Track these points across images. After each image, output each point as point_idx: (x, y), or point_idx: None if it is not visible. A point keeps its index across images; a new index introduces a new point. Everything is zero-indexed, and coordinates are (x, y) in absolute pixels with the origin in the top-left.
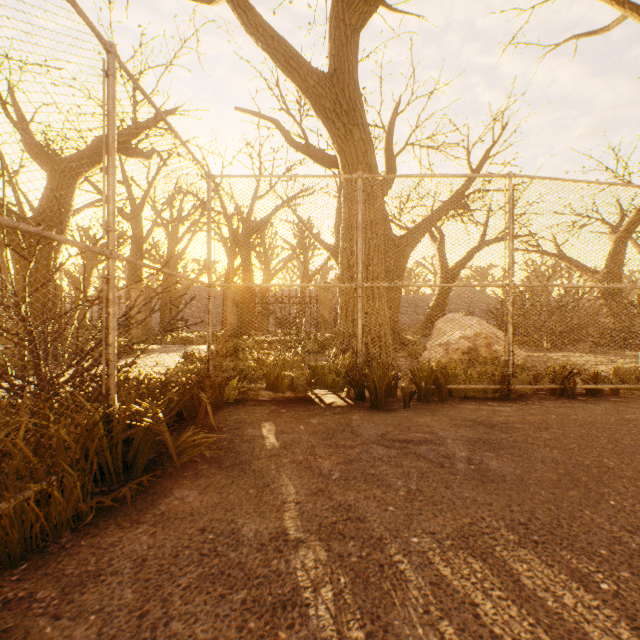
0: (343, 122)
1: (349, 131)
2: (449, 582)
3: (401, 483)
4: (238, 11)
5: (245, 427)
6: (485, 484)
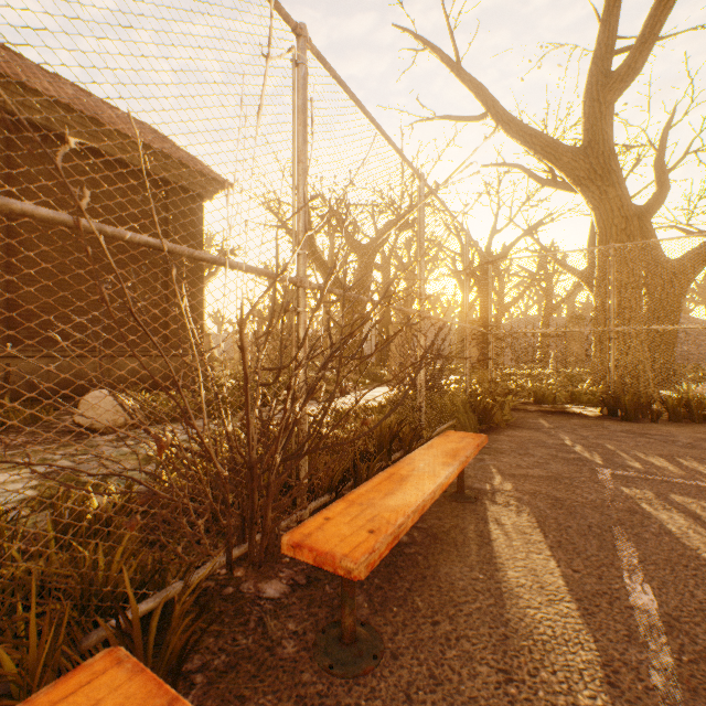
0: (597, 185)
1: (603, 192)
2: (644, 459)
3: (632, 443)
4: (502, 125)
5: (526, 419)
6: (690, 449)
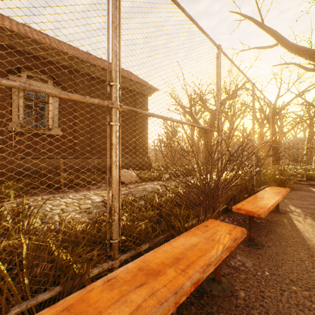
0: None
1: None
2: None
3: None
4: (286, 48)
5: (302, 187)
6: None
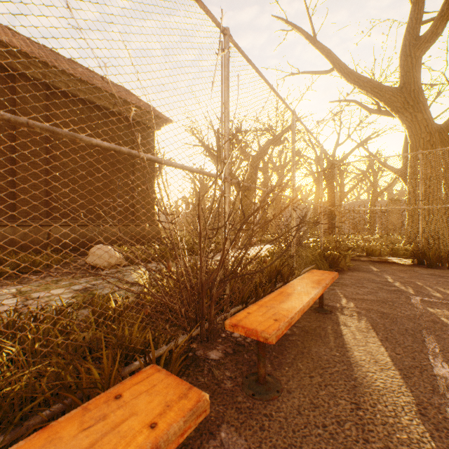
0: (409, 112)
1: (413, 116)
2: (443, 291)
3: (434, 281)
4: (343, 75)
5: (361, 265)
6: None
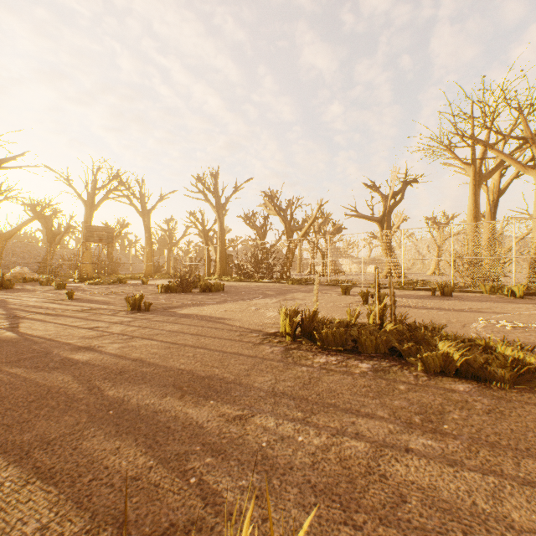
0: None
1: None
2: None
3: None
4: None
5: None
6: None
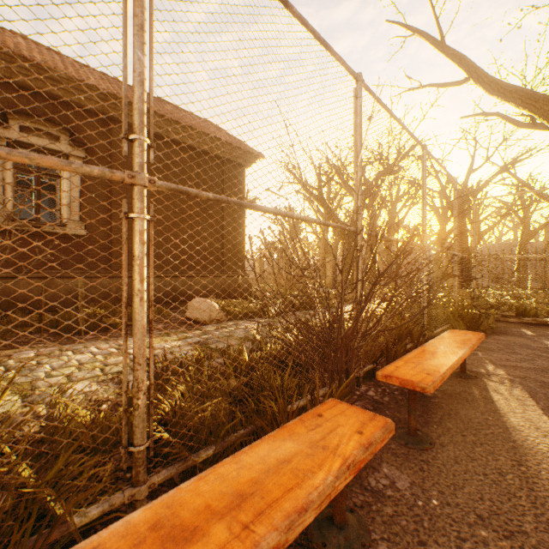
0: None
1: None
2: None
3: None
4: (483, 86)
5: (509, 328)
6: None
